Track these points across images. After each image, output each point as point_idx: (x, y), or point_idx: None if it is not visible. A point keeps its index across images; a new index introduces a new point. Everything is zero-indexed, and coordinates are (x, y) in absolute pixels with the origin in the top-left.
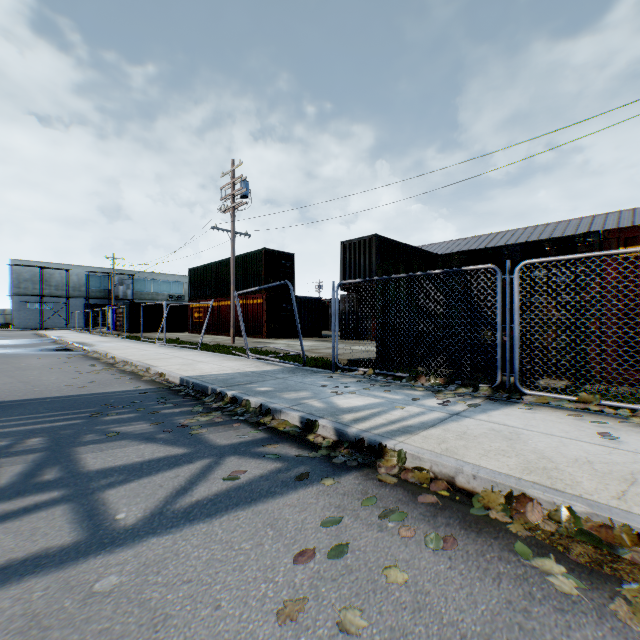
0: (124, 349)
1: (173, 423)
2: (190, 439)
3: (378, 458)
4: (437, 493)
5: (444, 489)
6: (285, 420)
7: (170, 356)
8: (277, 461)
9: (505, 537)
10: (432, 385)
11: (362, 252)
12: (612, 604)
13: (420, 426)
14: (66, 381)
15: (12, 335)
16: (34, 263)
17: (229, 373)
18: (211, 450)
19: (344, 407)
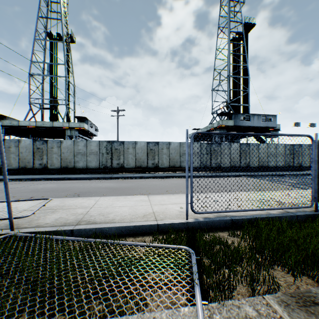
0: None
1: None
2: None
3: None
4: None
5: None
6: None
7: None
8: None
9: None
10: None
11: None
12: None
13: None
14: None
15: None
16: None
17: None
18: None
19: None
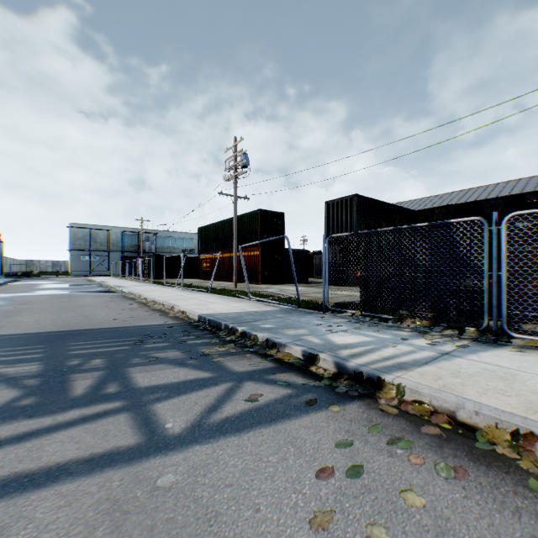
0: (152, 292)
1: (197, 352)
2: (213, 365)
3: (377, 390)
4: (438, 425)
5: (445, 422)
6: (289, 353)
7: (187, 297)
8: (287, 388)
9: (516, 473)
10: (417, 327)
11: (344, 210)
12: None
13: (413, 363)
14: (113, 316)
15: (70, 280)
16: (85, 225)
17: (236, 312)
18: (231, 375)
19: (339, 344)
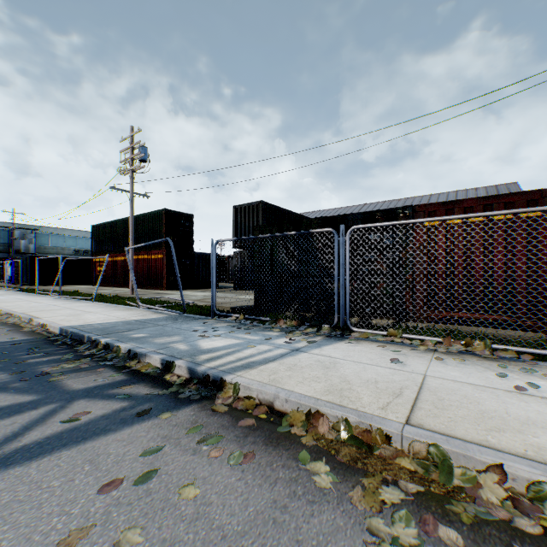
0: (14, 302)
1: (35, 372)
2: (46, 386)
3: (219, 391)
4: (257, 417)
5: (263, 413)
6: (149, 363)
7: (61, 307)
8: (125, 400)
9: (295, 448)
10: (288, 327)
11: (251, 215)
12: (352, 491)
13: (262, 361)
14: None
15: None
16: None
17: (113, 322)
18: (63, 395)
19: (205, 348)
